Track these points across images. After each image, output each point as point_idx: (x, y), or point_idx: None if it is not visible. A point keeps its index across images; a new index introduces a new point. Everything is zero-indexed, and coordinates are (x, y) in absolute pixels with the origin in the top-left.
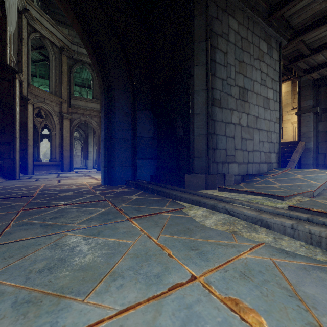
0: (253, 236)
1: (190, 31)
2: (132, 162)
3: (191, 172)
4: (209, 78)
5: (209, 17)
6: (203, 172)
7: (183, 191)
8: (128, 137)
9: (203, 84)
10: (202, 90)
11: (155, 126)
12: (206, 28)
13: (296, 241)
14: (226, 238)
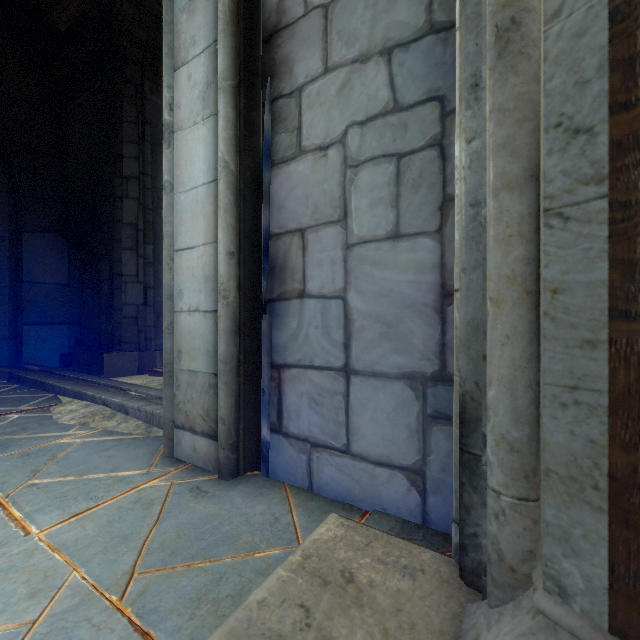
0: (101, 424)
1: (117, 126)
2: (12, 331)
3: (118, 349)
4: (147, 206)
5: (150, 113)
6: (139, 349)
7: (85, 381)
8: (0, 282)
9: (139, 212)
10: (137, 222)
11: (73, 264)
12: (143, 129)
13: (137, 422)
14: (63, 430)
